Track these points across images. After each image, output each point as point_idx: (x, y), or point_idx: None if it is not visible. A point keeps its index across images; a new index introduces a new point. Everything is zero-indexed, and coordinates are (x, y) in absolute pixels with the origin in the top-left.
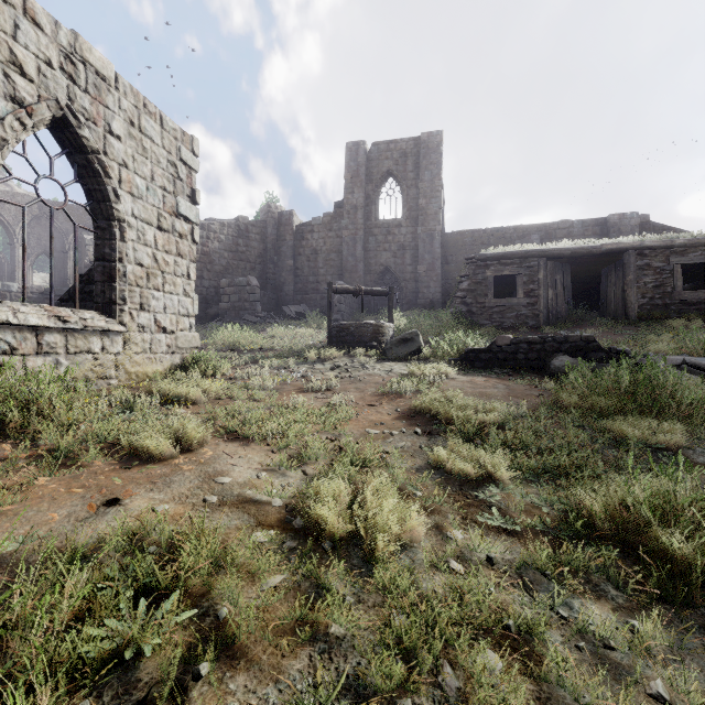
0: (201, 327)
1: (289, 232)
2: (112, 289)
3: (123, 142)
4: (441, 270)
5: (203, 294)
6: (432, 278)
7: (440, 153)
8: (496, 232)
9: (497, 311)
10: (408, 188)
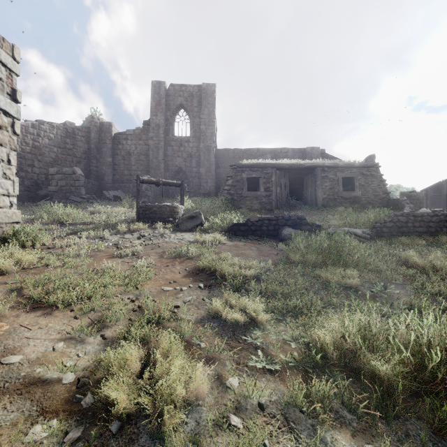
0: (31, 205)
1: (108, 138)
2: None
3: None
4: (215, 172)
5: (34, 179)
6: (209, 176)
7: (214, 98)
8: (247, 151)
9: (249, 199)
10: (194, 117)
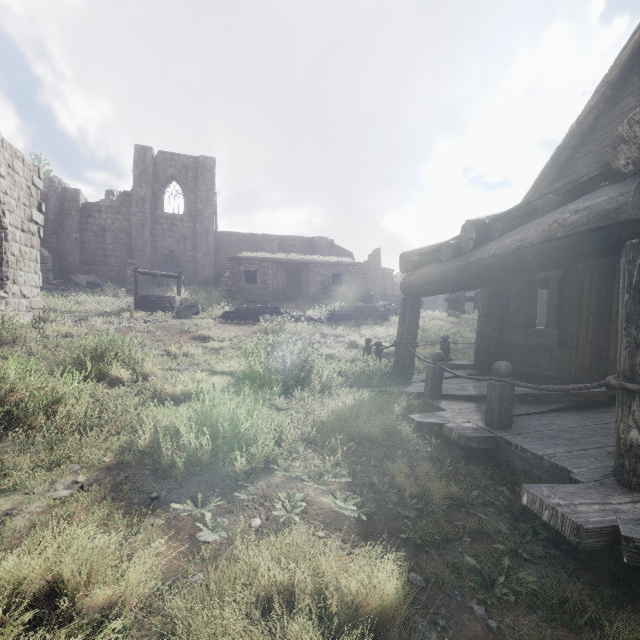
0: None
1: (75, 208)
2: (0, 271)
3: (6, 179)
4: (214, 257)
5: None
6: (208, 262)
7: (213, 174)
8: (252, 236)
9: (246, 291)
10: (189, 193)
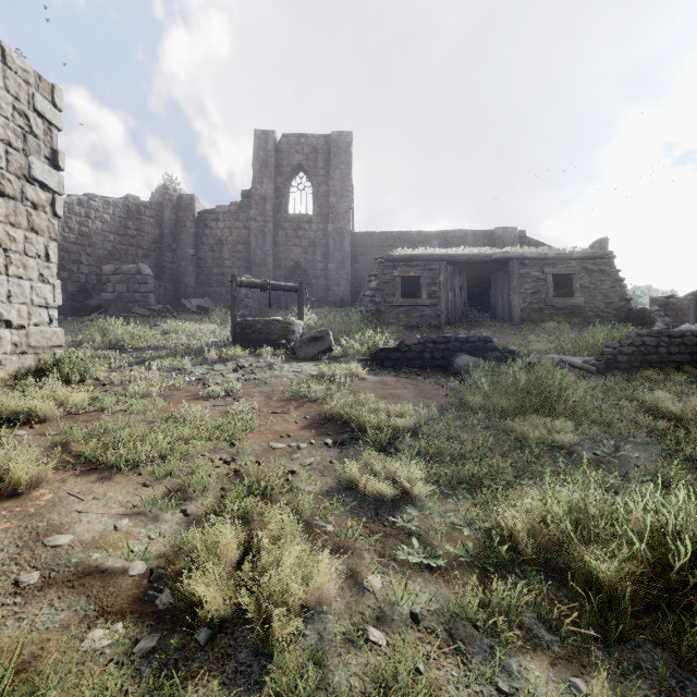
0: (77, 320)
1: (190, 219)
2: None
3: None
4: (351, 269)
5: (81, 282)
6: (342, 276)
7: (350, 154)
8: (401, 236)
9: (403, 310)
10: (318, 185)
